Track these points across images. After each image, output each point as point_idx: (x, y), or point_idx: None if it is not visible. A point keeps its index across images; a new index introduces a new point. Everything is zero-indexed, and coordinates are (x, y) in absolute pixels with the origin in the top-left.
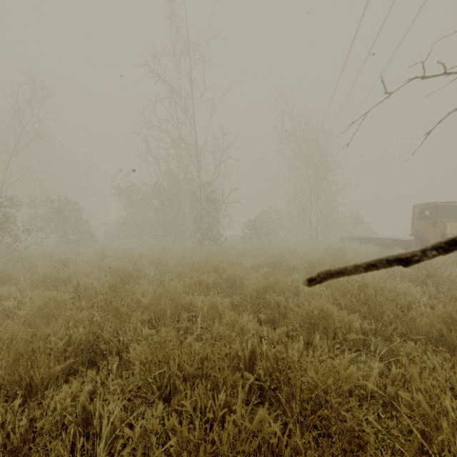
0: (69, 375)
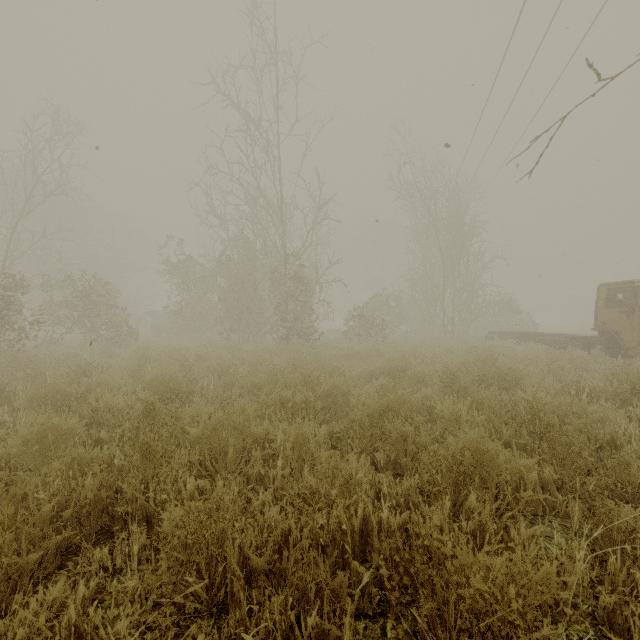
0: (67, 555)
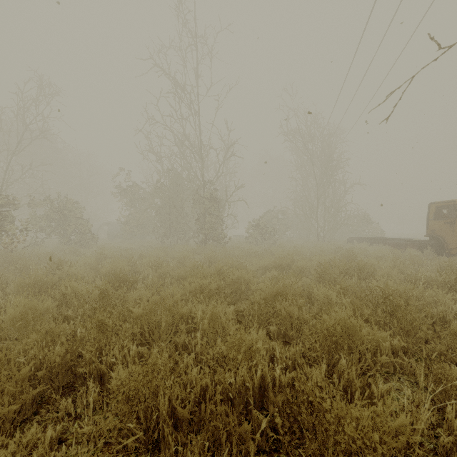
0: (41, 404)
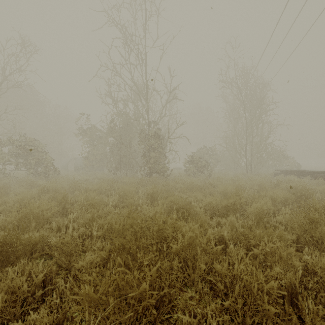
0: None
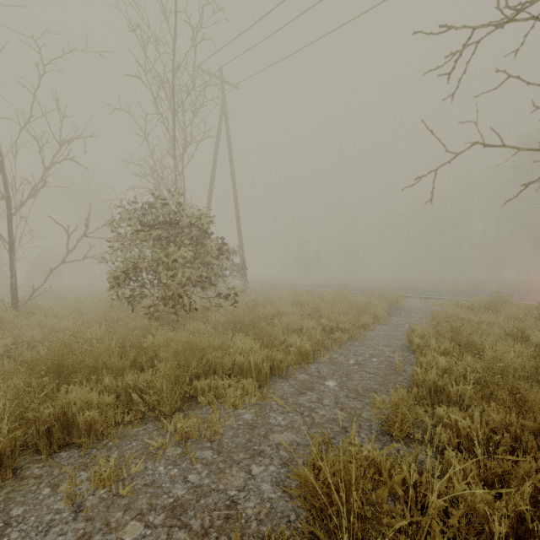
0: None
